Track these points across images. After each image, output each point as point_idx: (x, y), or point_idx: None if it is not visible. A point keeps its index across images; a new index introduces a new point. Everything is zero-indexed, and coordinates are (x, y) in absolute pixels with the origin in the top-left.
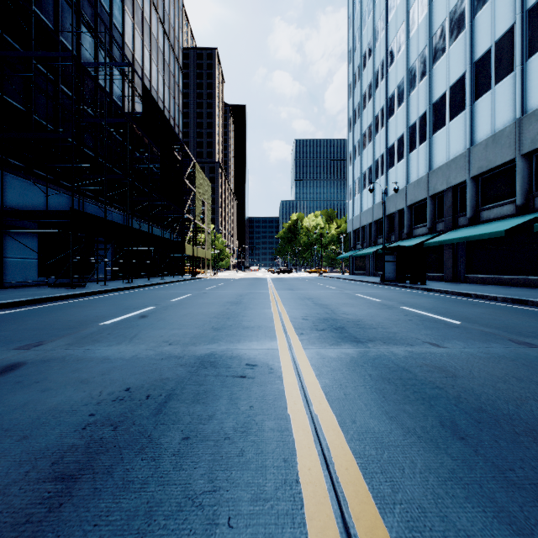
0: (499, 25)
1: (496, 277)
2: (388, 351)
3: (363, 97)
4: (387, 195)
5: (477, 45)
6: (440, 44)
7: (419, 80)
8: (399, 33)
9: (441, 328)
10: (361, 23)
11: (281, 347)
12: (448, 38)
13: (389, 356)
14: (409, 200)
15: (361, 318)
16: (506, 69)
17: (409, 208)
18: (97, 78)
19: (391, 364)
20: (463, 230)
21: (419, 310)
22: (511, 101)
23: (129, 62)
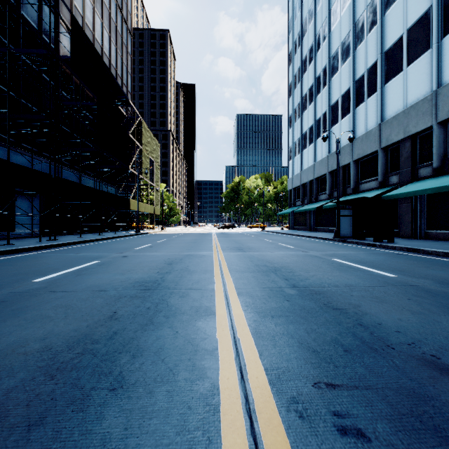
0: None
1: None
2: None
3: (303, 62)
4: (329, 152)
5: None
6: None
7: (367, 31)
8: None
9: None
10: None
11: None
12: None
13: None
14: (356, 154)
15: None
16: None
17: (355, 162)
18: (19, 8)
19: None
20: (431, 181)
21: None
22: None
23: None
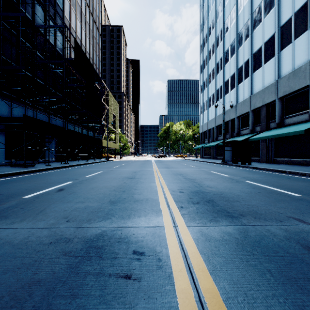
0: (297, 2)
1: (295, 160)
2: (265, 230)
3: (209, 52)
4: None
5: (282, 16)
6: (258, 17)
7: (244, 40)
8: (232, 12)
9: (289, 200)
10: (207, 8)
11: (166, 224)
12: (263, 13)
13: (271, 237)
14: (238, 113)
15: (222, 190)
16: (302, 29)
17: (238, 118)
18: (46, 36)
19: (280, 250)
20: (274, 131)
21: (259, 184)
22: (305, 49)
23: (65, 25)
